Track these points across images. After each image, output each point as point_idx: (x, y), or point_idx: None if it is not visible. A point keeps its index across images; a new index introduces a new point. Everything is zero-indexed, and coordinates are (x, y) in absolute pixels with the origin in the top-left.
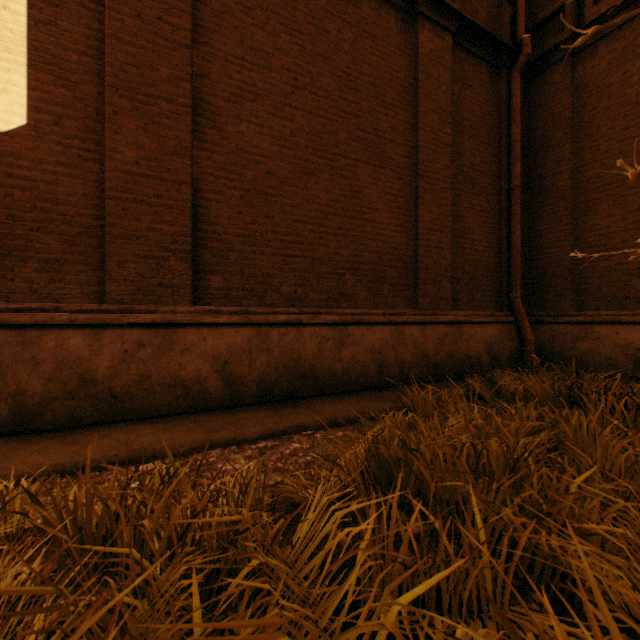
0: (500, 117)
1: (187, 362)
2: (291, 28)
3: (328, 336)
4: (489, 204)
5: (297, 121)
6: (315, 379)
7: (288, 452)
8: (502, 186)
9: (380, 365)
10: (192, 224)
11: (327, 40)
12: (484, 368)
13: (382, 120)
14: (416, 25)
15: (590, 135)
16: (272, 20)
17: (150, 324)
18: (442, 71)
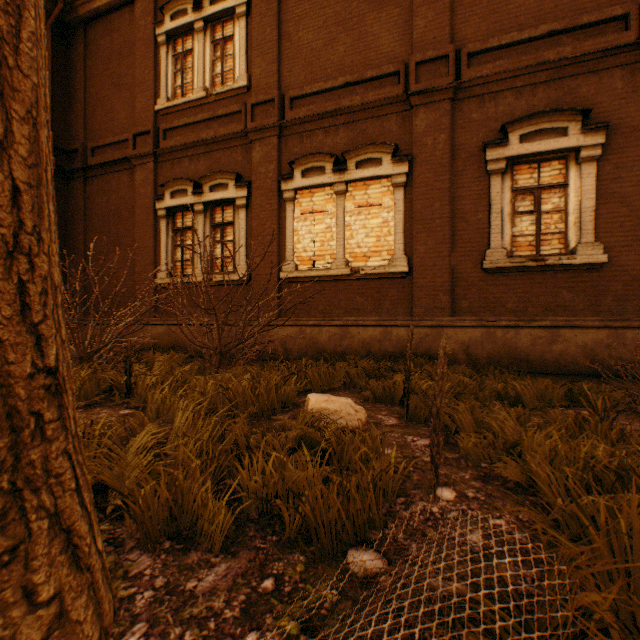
0: None
1: None
2: None
3: None
4: None
5: None
6: None
7: None
8: None
9: None
10: None
11: None
12: None
13: None
14: None
15: (93, 225)
16: None
17: None
18: None
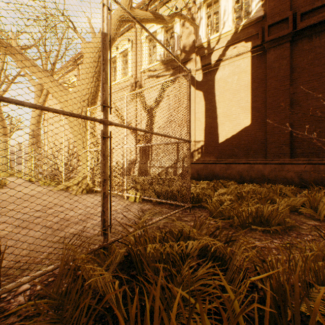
0: None
1: (287, 173)
2: None
3: None
4: None
5: None
6: None
7: None
8: None
9: None
10: (289, 136)
11: None
12: None
13: None
14: None
15: None
16: (322, 60)
17: (277, 163)
18: None
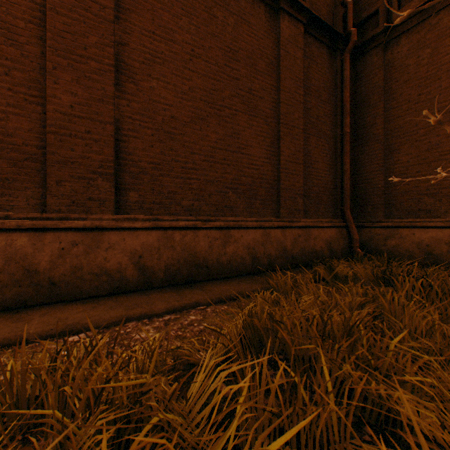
0: (336, 84)
1: (111, 257)
2: (189, 13)
3: (216, 237)
4: (328, 144)
5: (194, 81)
6: (207, 268)
7: (186, 323)
8: (337, 132)
9: (254, 257)
10: (115, 154)
11: (216, 23)
12: (325, 258)
13: (255, 83)
14: (279, 17)
15: (396, 99)
16: (175, 6)
17: (82, 228)
18: (297, 50)
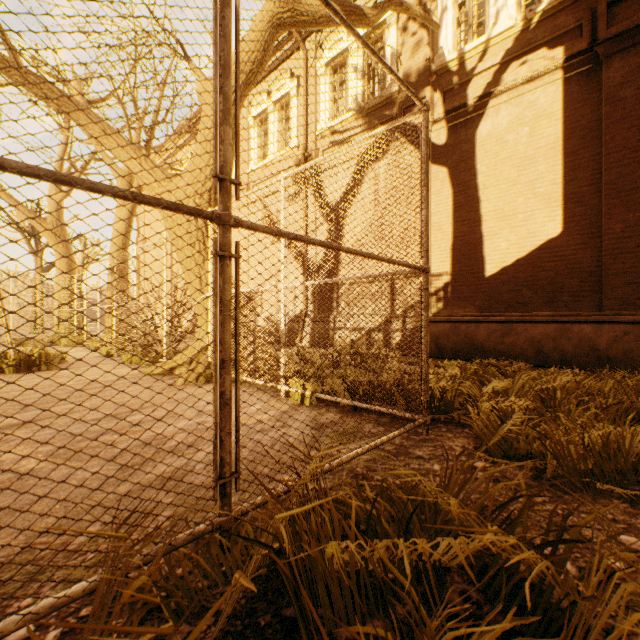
0: None
1: None
2: None
3: None
4: None
5: None
6: None
7: None
8: None
9: None
10: None
11: None
12: None
13: None
14: None
15: None
16: None
17: (630, 322)
18: None
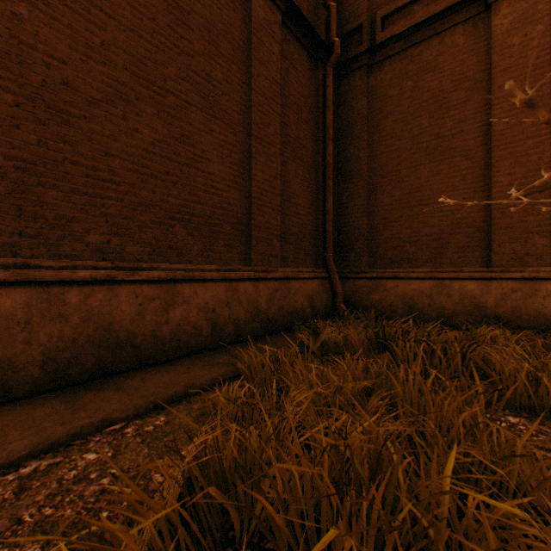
0: (318, 103)
1: None
2: None
3: (152, 295)
4: (310, 175)
5: (111, 32)
6: (134, 348)
7: (73, 476)
8: (319, 162)
9: (214, 324)
10: None
11: None
12: (307, 318)
13: (216, 69)
14: None
15: (379, 132)
16: None
17: None
18: (273, 43)
